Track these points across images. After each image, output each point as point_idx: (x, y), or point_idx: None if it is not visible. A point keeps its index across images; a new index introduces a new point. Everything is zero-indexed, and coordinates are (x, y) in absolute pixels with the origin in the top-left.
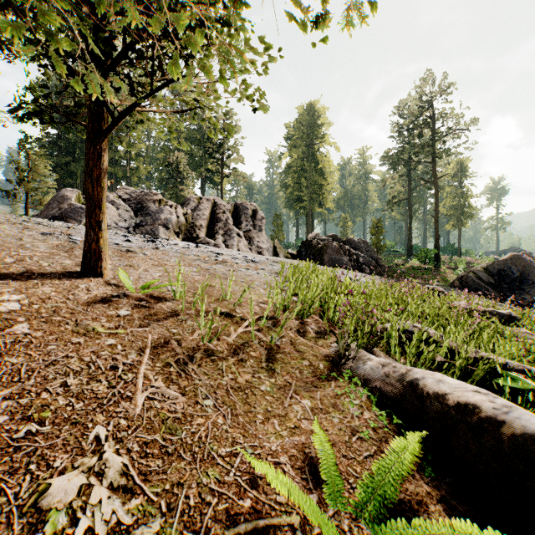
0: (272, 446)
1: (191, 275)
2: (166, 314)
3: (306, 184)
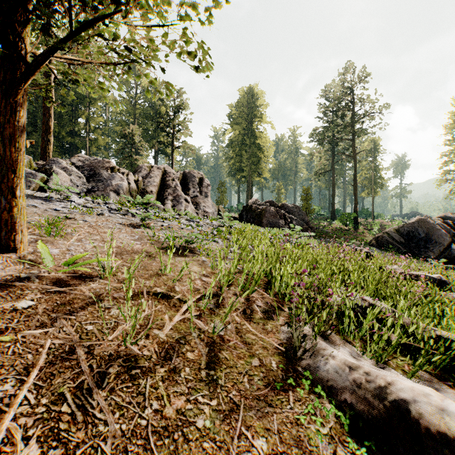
0: None
1: (130, 244)
2: (86, 301)
3: (246, 156)
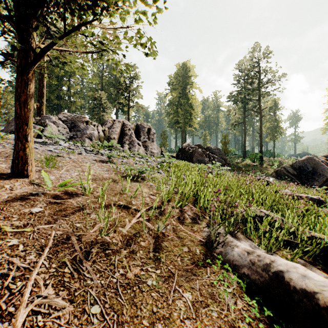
0: None
1: (101, 173)
2: (74, 209)
3: (181, 112)
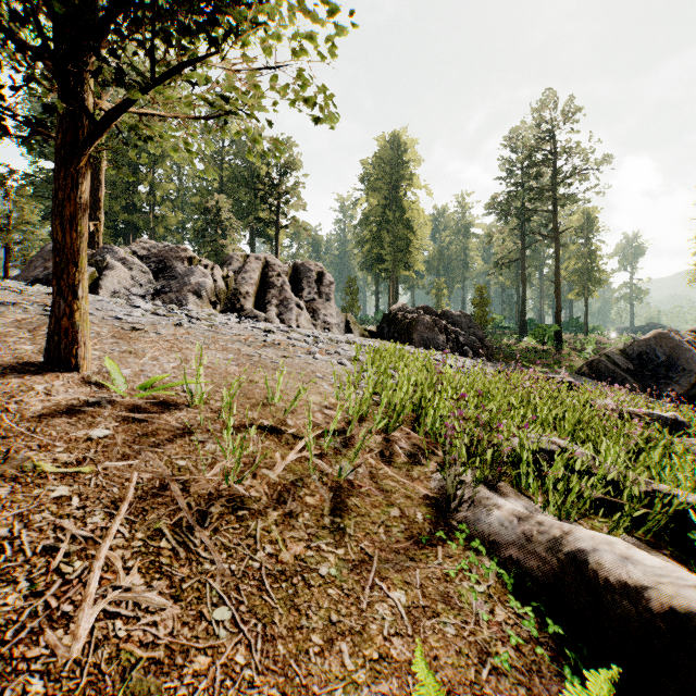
0: None
1: (223, 365)
2: (173, 433)
3: (389, 239)
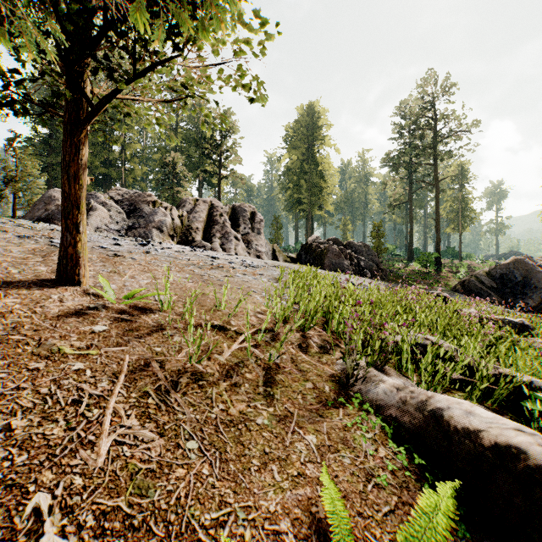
0: (271, 505)
1: (182, 282)
2: (150, 329)
3: (306, 186)
